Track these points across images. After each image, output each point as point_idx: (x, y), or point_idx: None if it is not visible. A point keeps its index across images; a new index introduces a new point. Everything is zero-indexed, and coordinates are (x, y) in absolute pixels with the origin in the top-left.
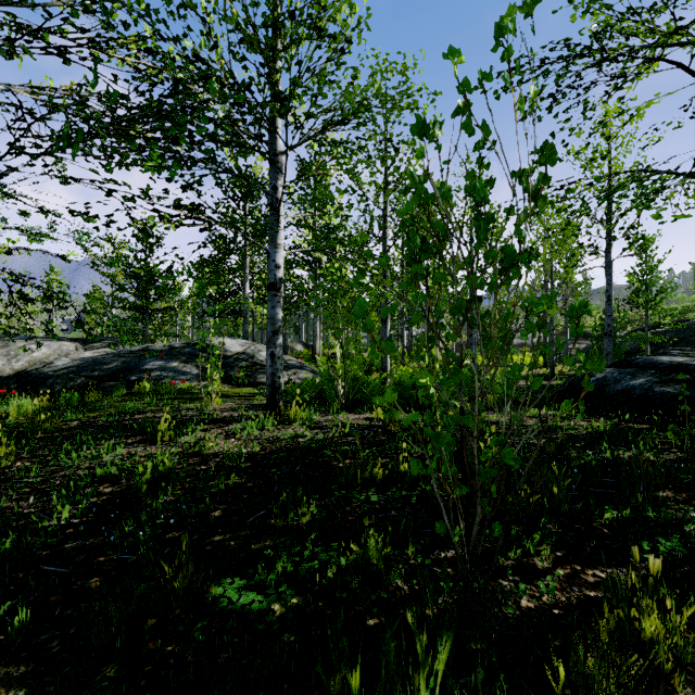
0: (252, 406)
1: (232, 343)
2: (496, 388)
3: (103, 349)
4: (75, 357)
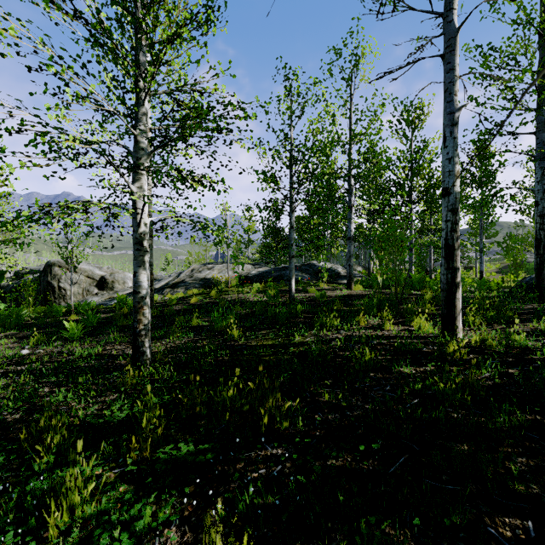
0: (339, 288)
1: (323, 264)
2: (405, 265)
3: (265, 267)
4: (257, 271)
